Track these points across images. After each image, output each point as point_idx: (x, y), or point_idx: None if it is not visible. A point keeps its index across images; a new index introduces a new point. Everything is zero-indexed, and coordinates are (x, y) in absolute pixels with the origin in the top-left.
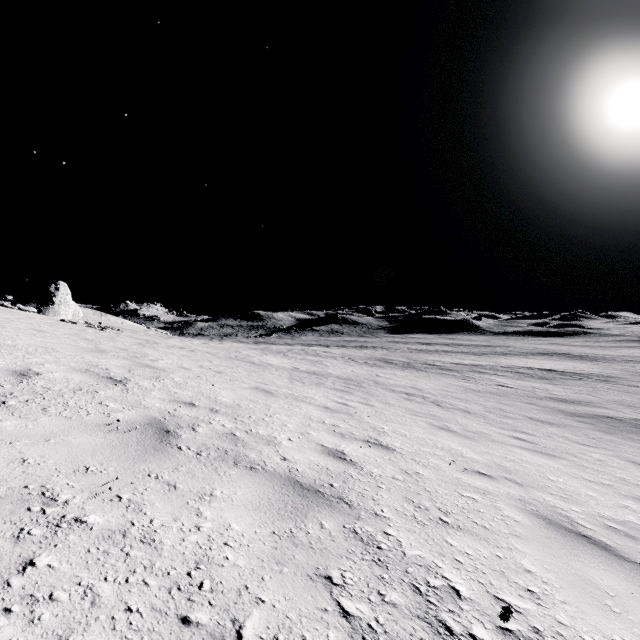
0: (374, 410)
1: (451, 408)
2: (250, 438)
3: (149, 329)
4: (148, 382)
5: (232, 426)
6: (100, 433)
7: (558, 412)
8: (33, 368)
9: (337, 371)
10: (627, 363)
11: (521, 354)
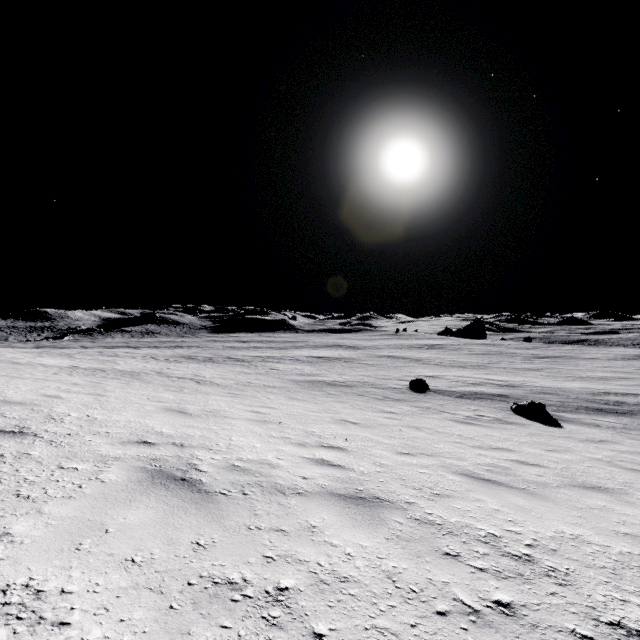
0: (126, 385)
1: (207, 383)
2: None
3: None
4: None
5: None
6: None
7: (291, 381)
8: None
9: (125, 367)
10: (374, 350)
11: (313, 347)
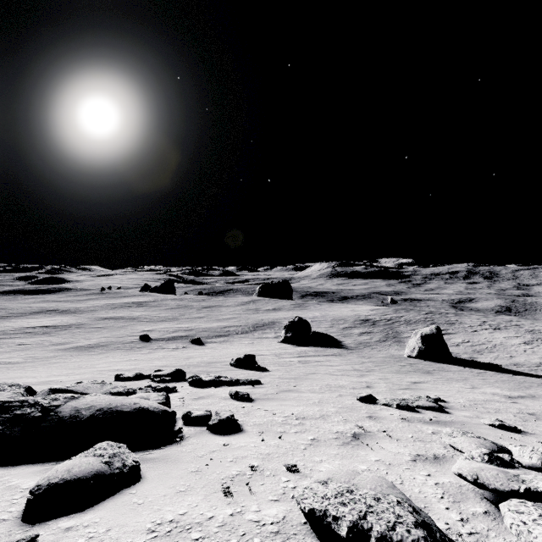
0: None
1: (8, 363)
2: None
3: None
4: None
5: None
6: None
7: (59, 350)
8: None
9: None
10: (92, 312)
11: (21, 315)
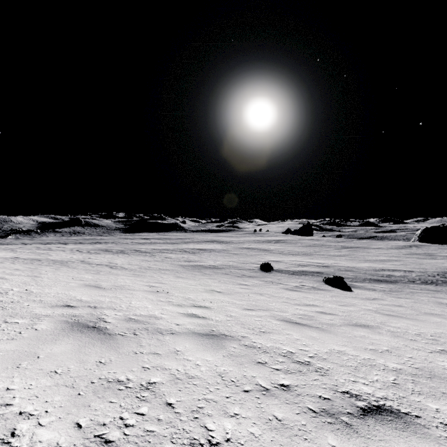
0: (56, 270)
1: (118, 268)
2: None
3: None
4: None
5: None
6: None
7: (179, 265)
8: None
9: (57, 257)
10: (239, 244)
11: (197, 242)
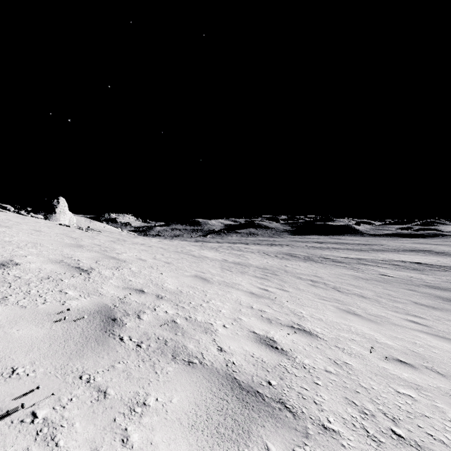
0: (290, 295)
1: (349, 293)
2: (189, 325)
3: (122, 231)
4: (109, 271)
5: (174, 312)
6: (47, 323)
7: (436, 297)
8: (15, 259)
9: (256, 262)
10: None
11: (394, 250)
